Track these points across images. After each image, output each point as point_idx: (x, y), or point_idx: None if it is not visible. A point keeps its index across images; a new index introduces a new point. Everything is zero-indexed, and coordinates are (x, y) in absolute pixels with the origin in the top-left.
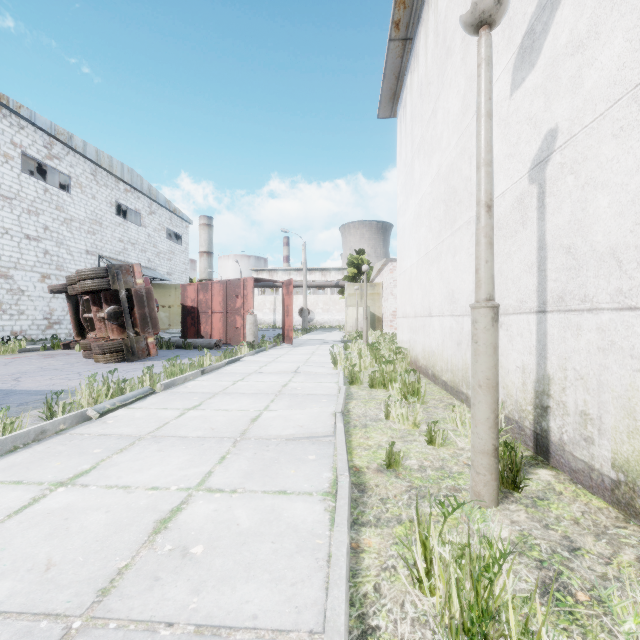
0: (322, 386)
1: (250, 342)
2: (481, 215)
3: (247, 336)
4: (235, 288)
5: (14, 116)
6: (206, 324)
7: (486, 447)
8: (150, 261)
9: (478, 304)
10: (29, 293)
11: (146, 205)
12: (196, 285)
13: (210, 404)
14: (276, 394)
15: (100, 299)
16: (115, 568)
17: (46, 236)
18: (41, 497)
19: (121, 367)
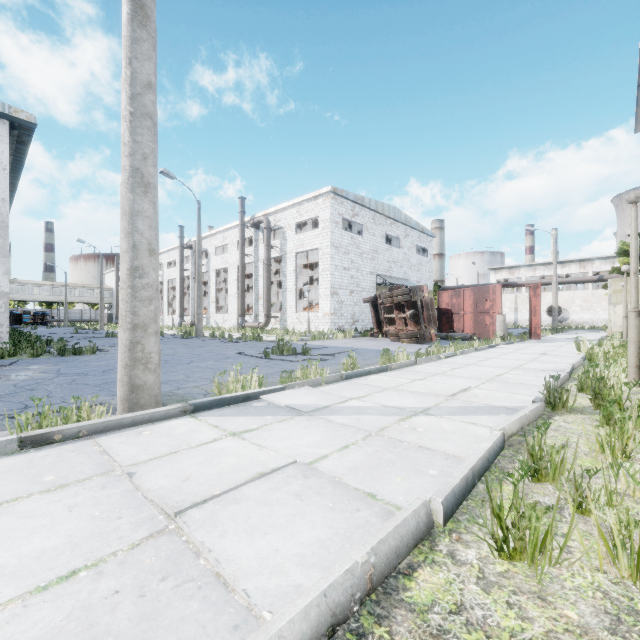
0: (564, 360)
1: (501, 336)
2: (631, 276)
3: (497, 331)
4: (484, 293)
5: (339, 198)
6: (458, 322)
7: (632, 364)
8: (405, 274)
9: (629, 310)
10: (345, 303)
11: (403, 231)
12: (450, 292)
13: (491, 360)
14: (530, 360)
15: (400, 306)
16: (491, 377)
17: (352, 266)
18: (454, 369)
19: (420, 346)
